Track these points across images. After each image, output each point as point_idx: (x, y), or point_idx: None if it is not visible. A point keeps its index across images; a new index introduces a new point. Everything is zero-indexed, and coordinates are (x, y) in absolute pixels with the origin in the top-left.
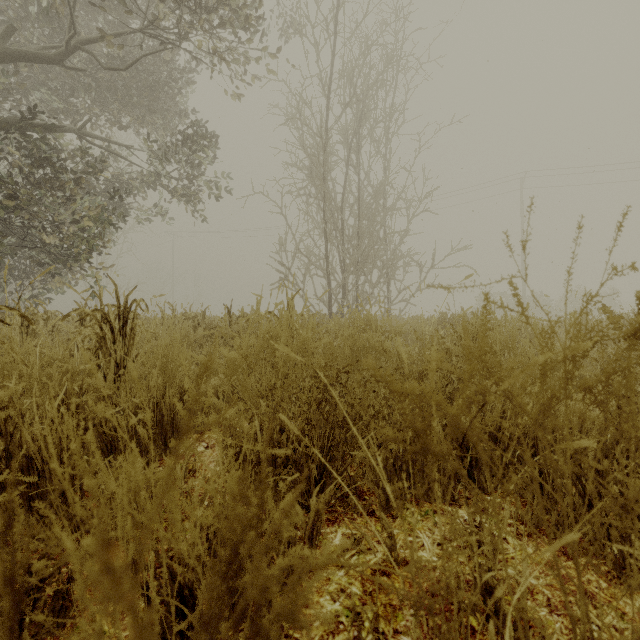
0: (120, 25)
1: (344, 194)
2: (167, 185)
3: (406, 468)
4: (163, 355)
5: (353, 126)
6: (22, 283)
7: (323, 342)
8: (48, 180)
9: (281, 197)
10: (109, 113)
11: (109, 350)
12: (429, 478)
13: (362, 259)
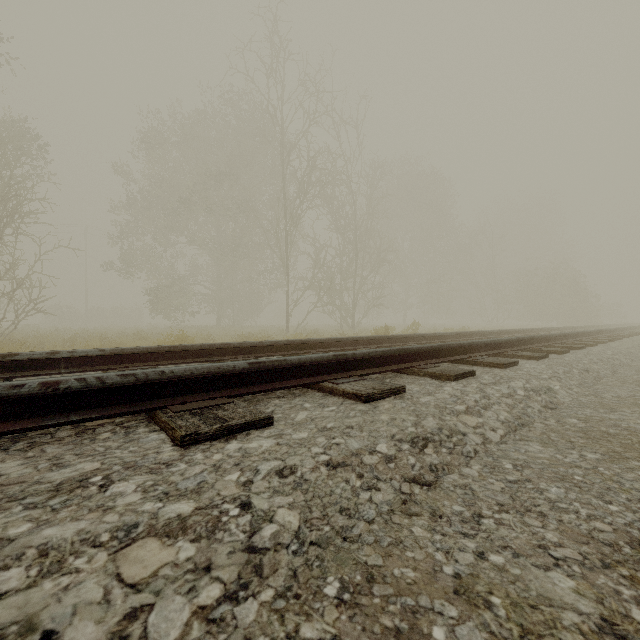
0: None
1: None
2: None
3: None
4: None
5: None
6: None
7: None
8: None
9: None
10: None
11: None
12: None
13: None
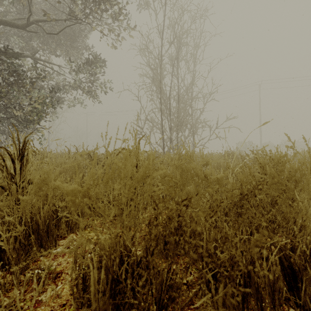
0: (55, 3)
1: (171, 90)
2: (79, 86)
3: (240, 295)
4: (41, 180)
5: (175, 55)
6: (6, 136)
7: (161, 173)
8: (15, 81)
9: (138, 92)
10: (50, 49)
11: (13, 175)
12: (263, 305)
13: (180, 124)
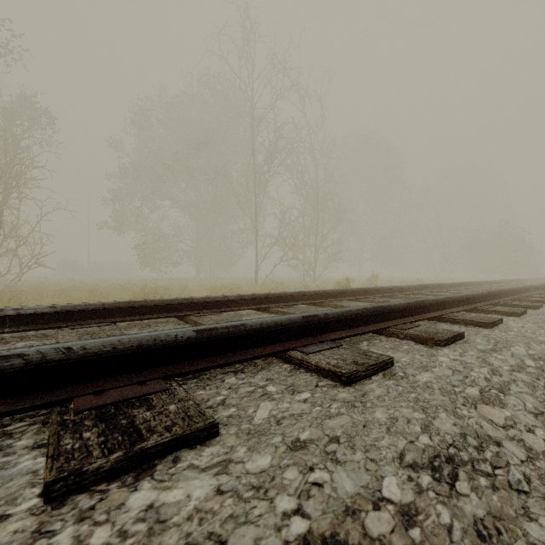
0: None
1: None
2: None
3: None
4: None
5: None
6: None
7: None
8: None
9: None
10: None
11: None
12: None
13: None
